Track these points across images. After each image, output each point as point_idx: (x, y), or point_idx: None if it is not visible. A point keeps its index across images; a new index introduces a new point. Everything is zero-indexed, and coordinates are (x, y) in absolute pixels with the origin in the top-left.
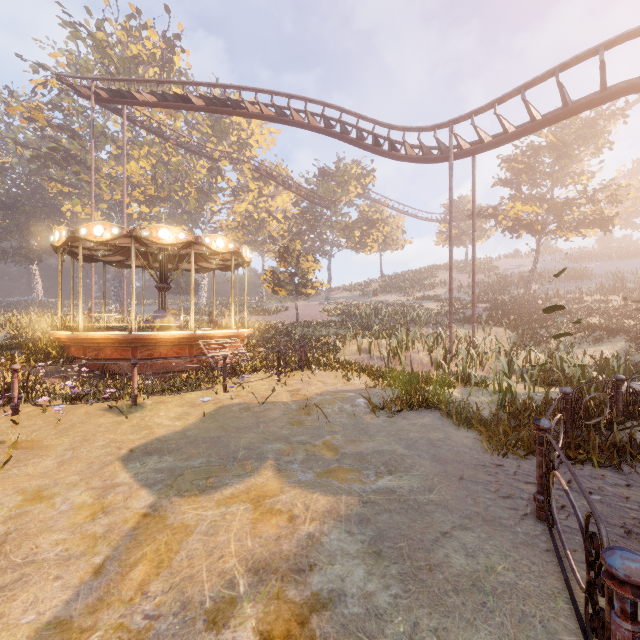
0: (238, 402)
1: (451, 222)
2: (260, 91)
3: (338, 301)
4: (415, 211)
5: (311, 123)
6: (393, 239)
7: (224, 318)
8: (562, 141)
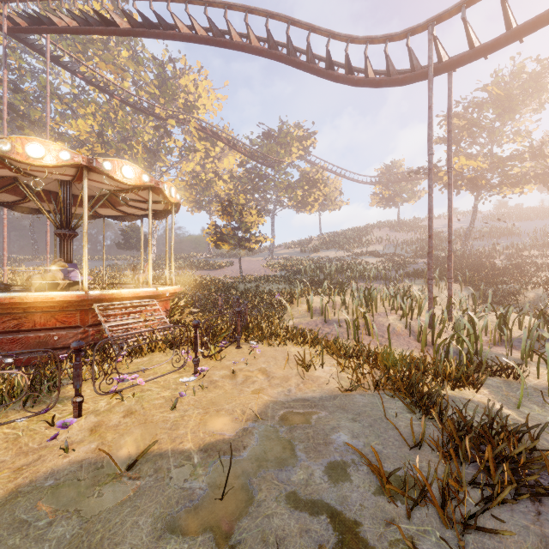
0: (80, 457)
1: (431, 150)
2: (191, 0)
3: (281, 257)
4: (351, 174)
5: (253, 44)
6: (331, 200)
7: (143, 273)
8: (507, 95)
